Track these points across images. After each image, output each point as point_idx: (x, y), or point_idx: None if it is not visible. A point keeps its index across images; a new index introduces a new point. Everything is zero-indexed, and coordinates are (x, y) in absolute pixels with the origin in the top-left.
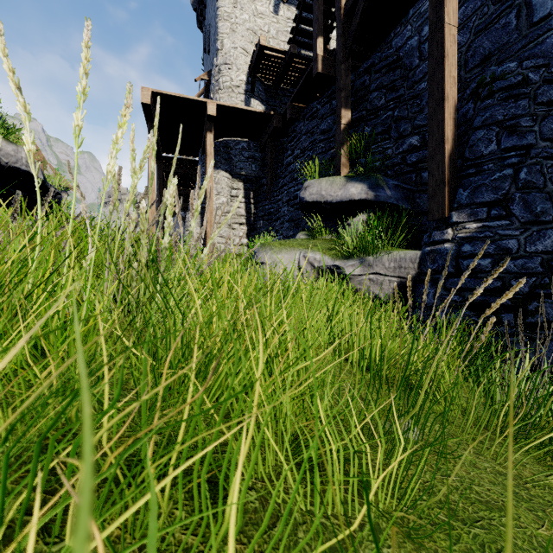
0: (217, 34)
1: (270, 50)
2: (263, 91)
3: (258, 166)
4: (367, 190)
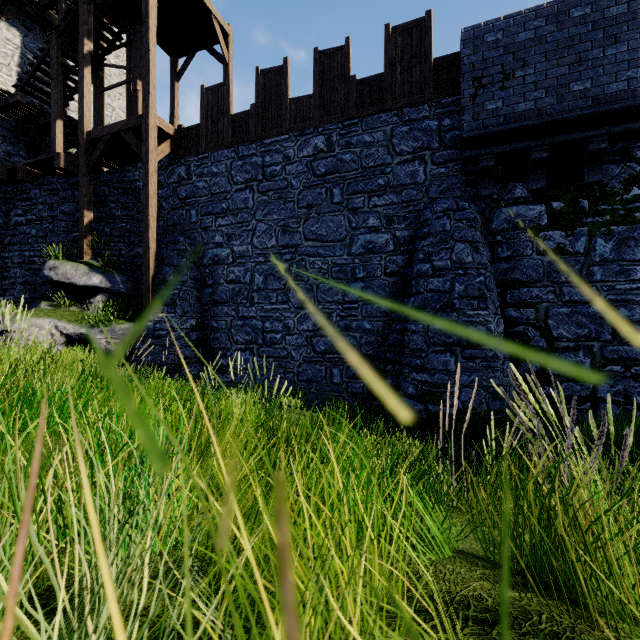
0: None
1: None
2: None
3: None
4: (106, 282)
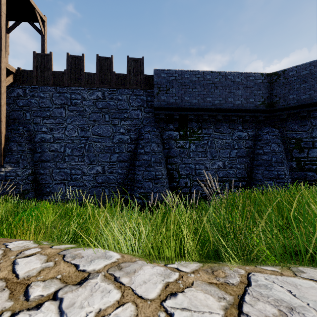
0: None
1: None
2: None
3: None
4: None
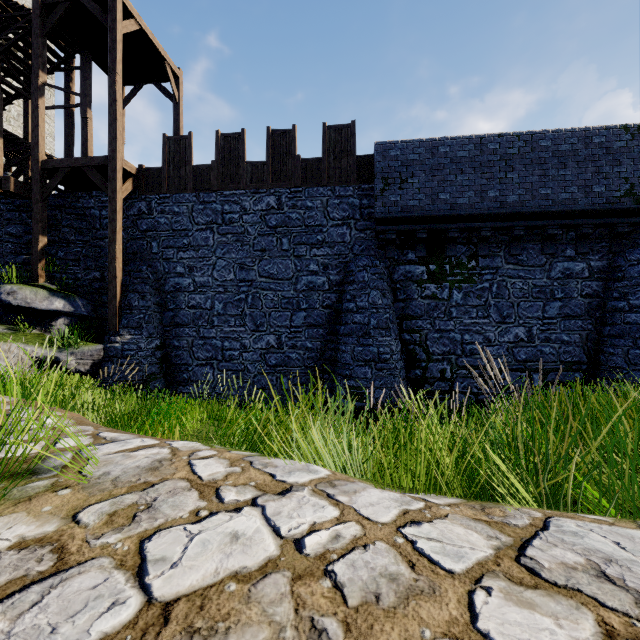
0: None
1: None
2: None
3: None
4: (69, 306)
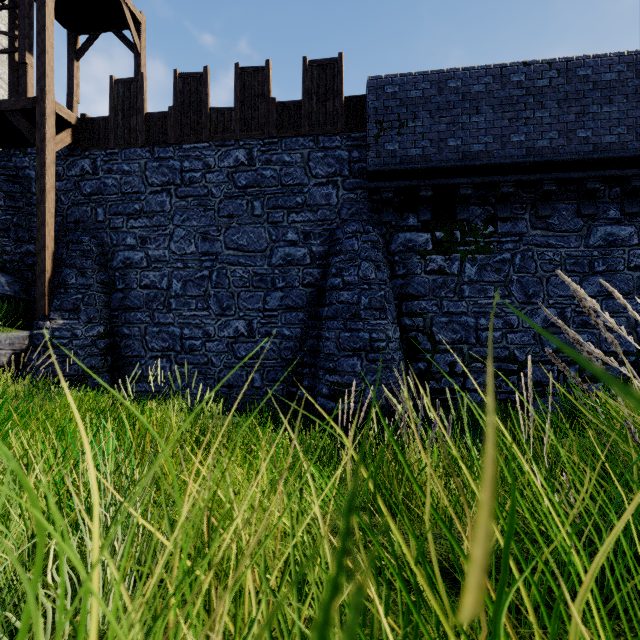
0: None
1: None
2: None
3: None
4: None
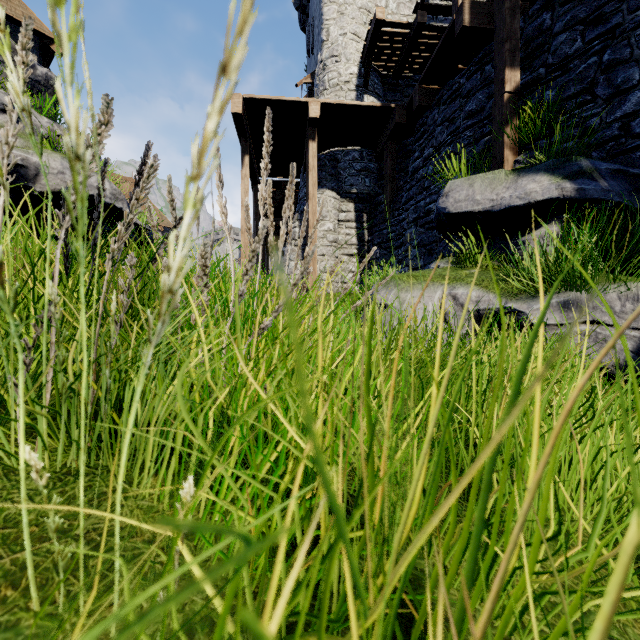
0: (321, 22)
1: (389, 26)
2: (379, 83)
3: (373, 180)
4: (561, 183)
